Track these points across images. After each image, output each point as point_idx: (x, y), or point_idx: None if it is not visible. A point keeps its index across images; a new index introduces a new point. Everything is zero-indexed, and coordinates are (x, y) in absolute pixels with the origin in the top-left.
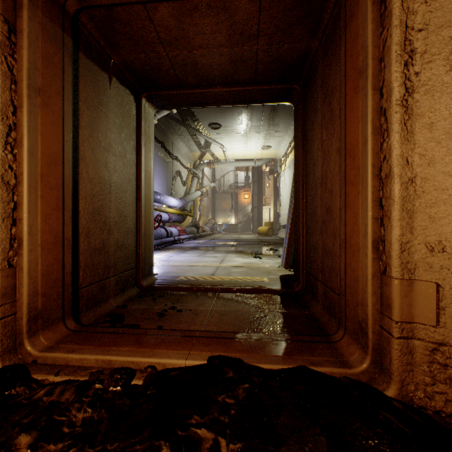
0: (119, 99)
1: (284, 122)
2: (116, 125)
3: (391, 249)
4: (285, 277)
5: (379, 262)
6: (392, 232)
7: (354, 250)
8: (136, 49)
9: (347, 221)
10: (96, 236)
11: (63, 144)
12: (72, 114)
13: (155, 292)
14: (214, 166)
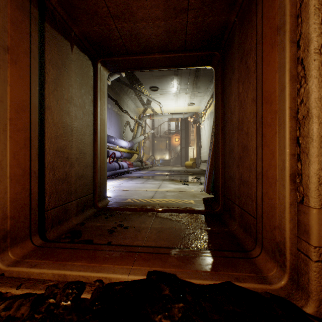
0: (79, 63)
1: (204, 86)
2: (77, 82)
3: (309, 182)
4: (207, 199)
5: (296, 192)
6: (310, 167)
7: (271, 181)
8: (92, 22)
9: (263, 157)
10: (60, 169)
11: (30, 94)
12: (38, 70)
13: (107, 212)
14: (153, 118)
